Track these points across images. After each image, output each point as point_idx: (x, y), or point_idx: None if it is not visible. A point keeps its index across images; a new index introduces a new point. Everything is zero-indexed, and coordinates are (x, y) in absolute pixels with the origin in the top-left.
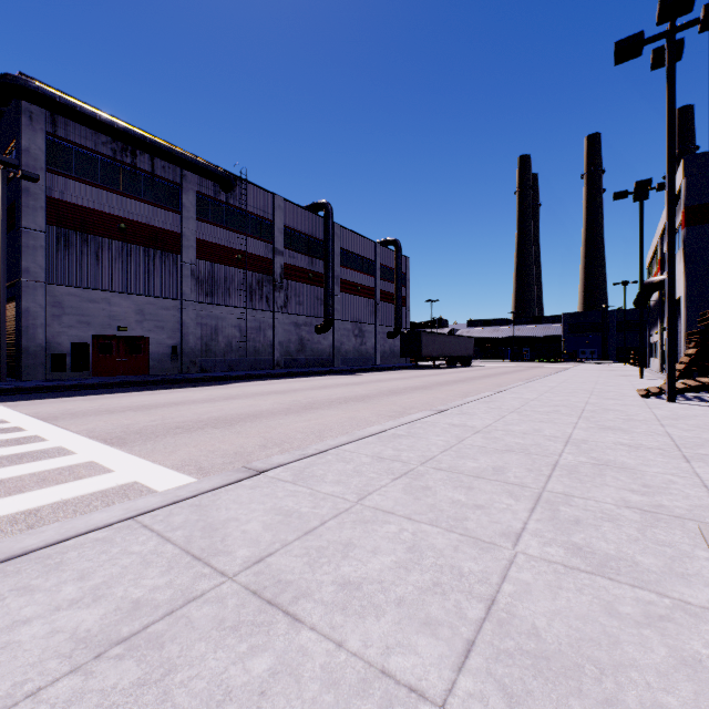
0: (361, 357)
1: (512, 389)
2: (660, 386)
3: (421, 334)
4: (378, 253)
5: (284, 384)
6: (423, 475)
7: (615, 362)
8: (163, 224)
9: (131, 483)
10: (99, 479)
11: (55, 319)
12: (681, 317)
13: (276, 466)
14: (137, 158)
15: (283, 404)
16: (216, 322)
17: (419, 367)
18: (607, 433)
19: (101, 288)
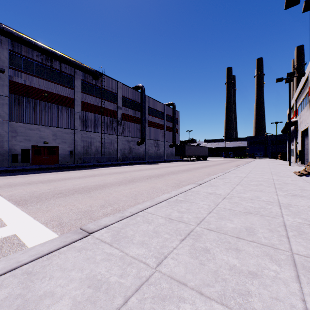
0: (157, 156)
1: (231, 171)
2: (306, 170)
3: (185, 145)
4: (165, 109)
5: (121, 169)
6: (201, 236)
7: (271, 158)
8: (65, 94)
9: (10, 236)
10: None
11: (13, 138)
12: (309, 137)
13: (102, 227)
14: (53, 63)
15: (118, 179)
16: (91, 140)
17: (183, 160)
18: (298, 199)
19: (35, 123)
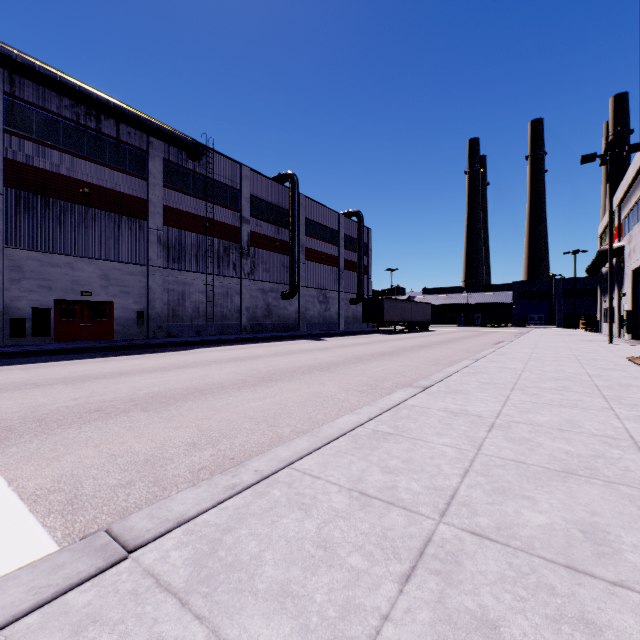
0: (326, 322)
1: (488, 356)
2: None
3: (383, 300)
4: (341, 223)
5: (247, 350)
6: (460, 562)
7: (562, 327)
8: (129, 190)
9: None
10: None
11: (14, 283)
12: None
13: (170, 528)
14: (102, 124)
15: (239, 375)
16: (183, 288)
17: (380, 331)
18: None
19: (63, 253)
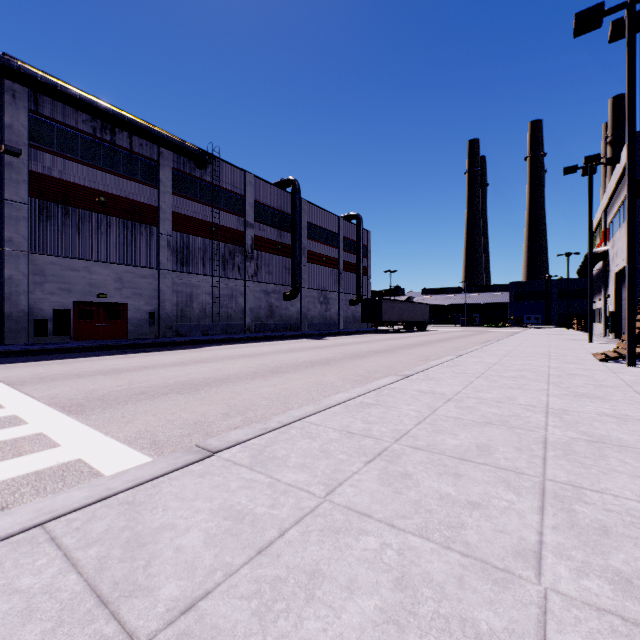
0: (326, 322)
1: (471, 353)
2: (616, 350)
3: (381, 300)
4: (341, 226)
5: (253, 348)
6: (400, 457)
7: (558, 327)
8: (141, 198)
9: (73, 461)
10: (40, 455)
11: (38, 286)
12: None
13: (233, 445)
14: (116, 136)
15: (250, 368)
16: (191, 290)
17: (379, 331)
18: (585, 402)
19: (81, 257)
